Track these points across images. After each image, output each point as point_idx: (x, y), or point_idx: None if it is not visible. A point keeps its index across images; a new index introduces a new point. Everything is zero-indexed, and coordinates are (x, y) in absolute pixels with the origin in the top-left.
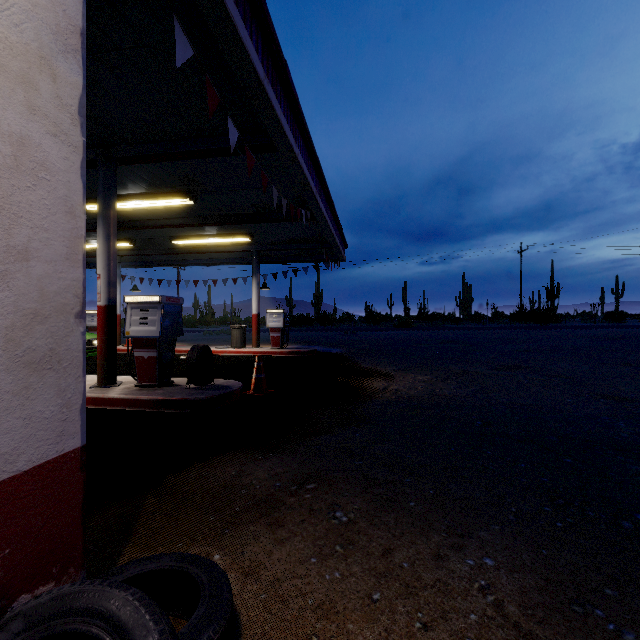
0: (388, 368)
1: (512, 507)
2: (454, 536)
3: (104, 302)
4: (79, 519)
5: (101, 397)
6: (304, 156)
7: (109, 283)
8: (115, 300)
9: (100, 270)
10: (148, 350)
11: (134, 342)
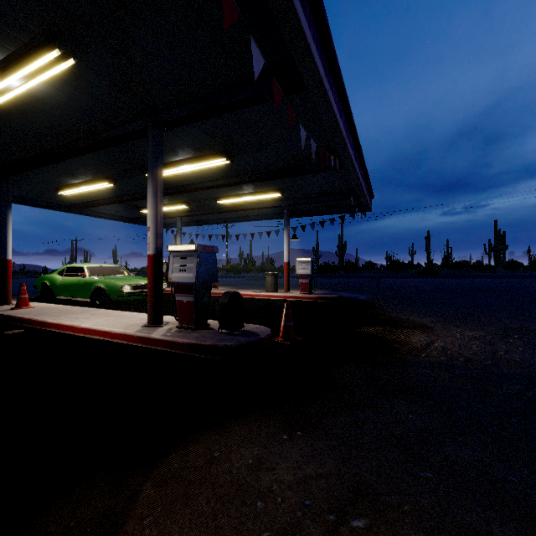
0: (424, 319)
1: None
2: None
3: (152, 251)
4: None
5: (146, 337)
6: (334, 95)
7: (156, 234)
8: (161, 249)
9: (149, 223)
10: (186, 295)
11: (175, 287)
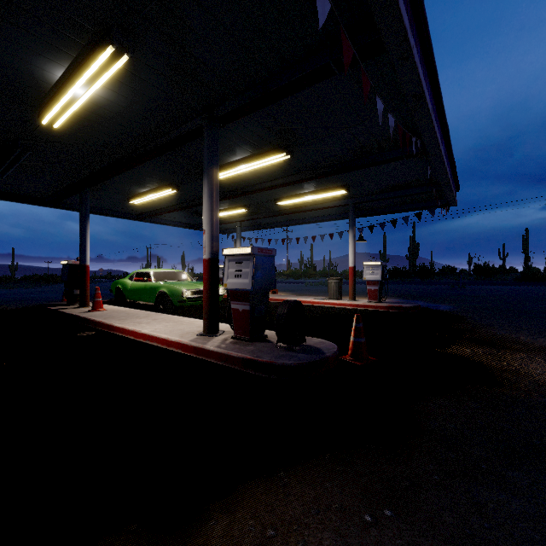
0: (541, 339)
1: None
2: None
3: (208, 255)
4: None
5: (200, 347)
6: (418, 57)
7: (212, 237)
8: (217, 253)
9: (205, 226)
10: (242, 303)
11: (231, 294)
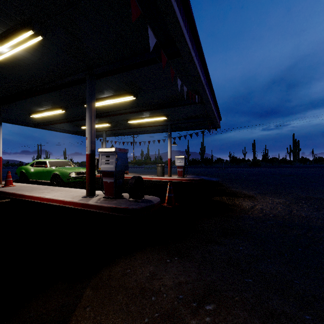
0: (251, 192)
1: None
2: None
3: (89, 152)
4: None
5: (85, 203)
6: (197, 59)
7: (91, 142)
8: (94, 151)
9: (87, 135)
10: (109, 178)
11: (103, 173)
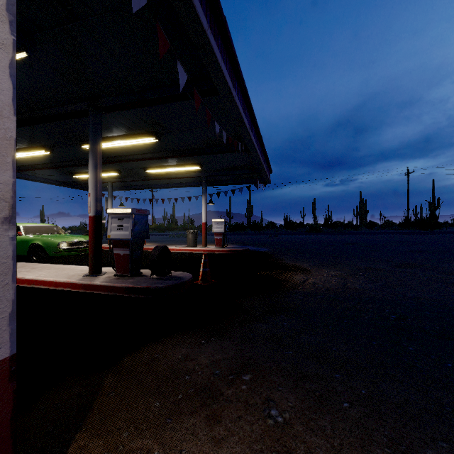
0: (305, 264)
1: (453, 417)
2: (399, 453)
3: (93, 213)
4: (7, 432)
5: (89, 284)
6: (240, 99)
7: (96, 199)
8: (101, 212)
9: (90, 190)
10: (123, 249)
11: (113, 243)
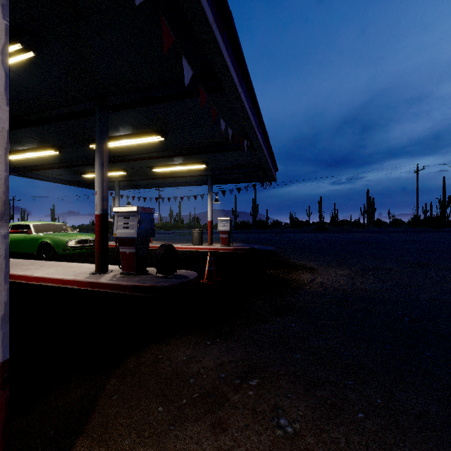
0: (312, 263)
1: None
2: None
3: (99, 212)
4: None
5: (95, 282)
6: (245, 95)
7: (103, 198)
8: (107, 210)
9: (96, 188)
10: (129, 247)
11: (119, 241)
